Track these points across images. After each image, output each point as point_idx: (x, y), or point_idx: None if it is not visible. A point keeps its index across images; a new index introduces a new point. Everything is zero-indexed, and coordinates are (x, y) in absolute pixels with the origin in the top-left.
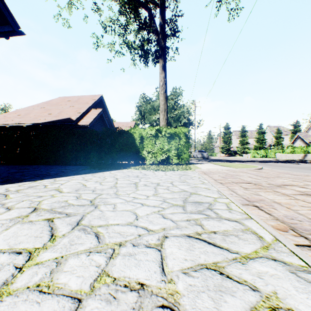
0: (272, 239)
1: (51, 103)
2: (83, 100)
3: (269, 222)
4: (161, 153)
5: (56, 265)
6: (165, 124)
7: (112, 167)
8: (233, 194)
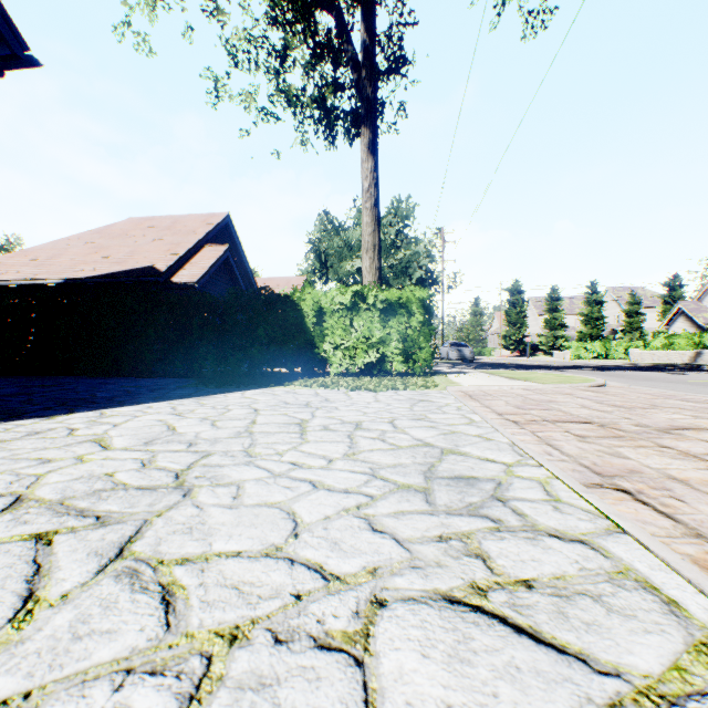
0: None
1: (111, 232)
2: (184, 226)
3: (680, 545)
4: (366, 348)
5: None
6: (376, 281)
7: (250, 383)
8: (553, 454)
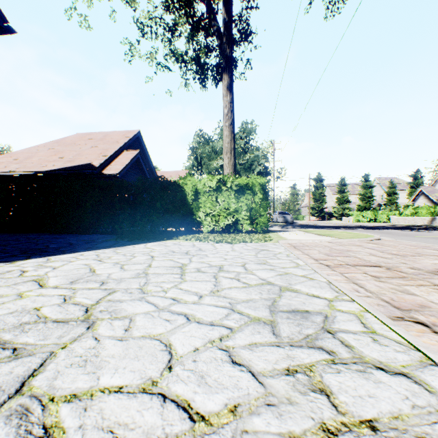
0: None
1: (65, 142)
2: (111, 138)
3: None
4: (226, 215)
5: None
6: (232, 172)
7: (151, 237)
8: (360, 291)
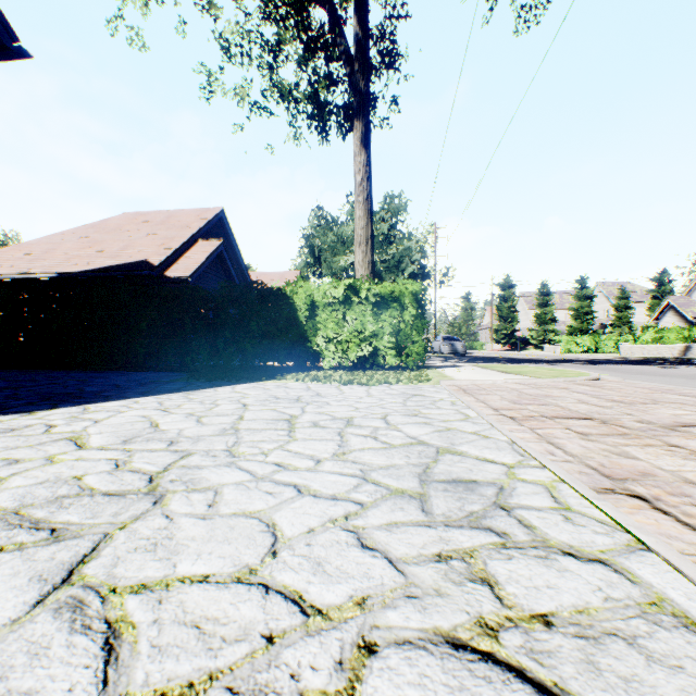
0: None
1: (105, 226)
2: (178, 221)
3: None
4: (358, 342)
5: None
6: (369, 274)
7: (242, 376)
8: (556, 454)
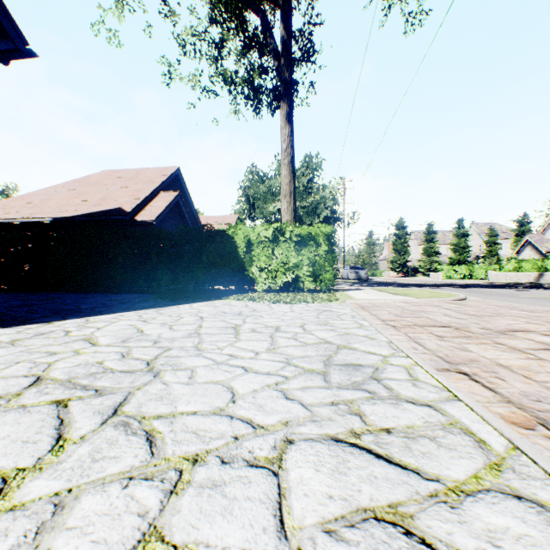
0: (505, 446)
1: (88, 181)
2: (144, 177)
3: (495, 407)
4: (284, 271)
5: (52, 512)
6: (292, 219)
7: (196, 297)
8: (418, 349)
